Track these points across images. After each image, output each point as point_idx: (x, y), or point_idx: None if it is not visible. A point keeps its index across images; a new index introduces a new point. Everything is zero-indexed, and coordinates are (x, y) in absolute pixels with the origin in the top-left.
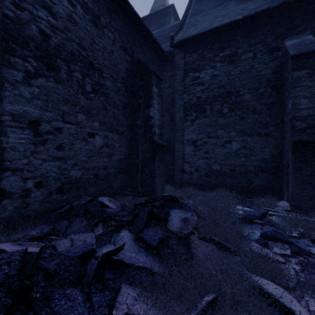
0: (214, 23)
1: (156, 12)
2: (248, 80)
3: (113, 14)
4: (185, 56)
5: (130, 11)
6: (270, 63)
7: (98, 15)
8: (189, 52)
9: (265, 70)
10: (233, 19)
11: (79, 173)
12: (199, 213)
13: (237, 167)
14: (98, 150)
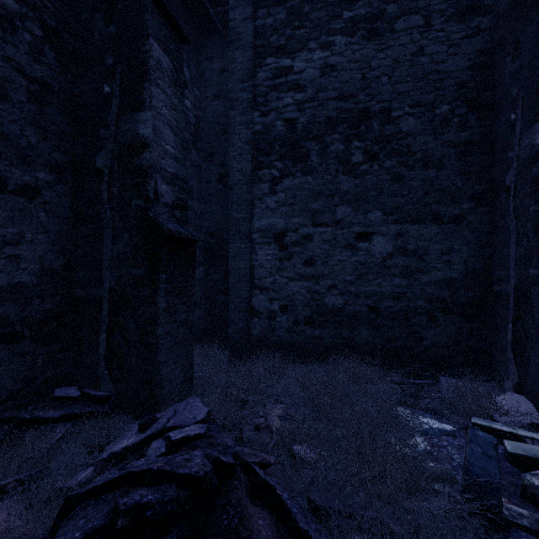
0: None
1: None
2: (411, 83)
3: None
4: (257, 13)
5: None
6: (465, 44)
7: None
8: (267, 3)
9: (452, 59)
10: None
11: None
12: (313, 501)
13: (385, 301)
14: None
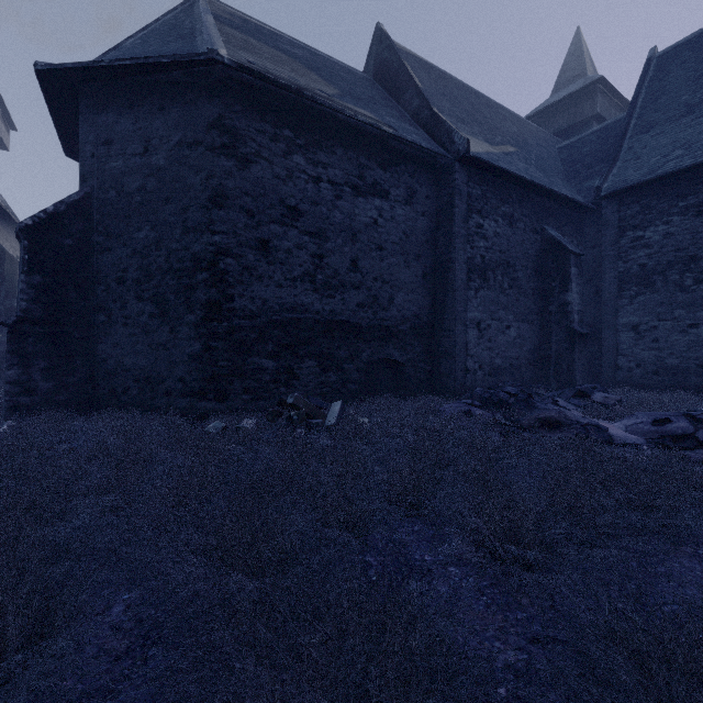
0: (669, 162)
1: (566, 97)
2: None
3: (524, 202)
4: (620, 209)
5: (542, 190)
6: None
7: (512, 214)
8: (627, 203)
9: None
10: (698, 160)
11: (500, 362)
12: None
13: None
14: (512, 341)
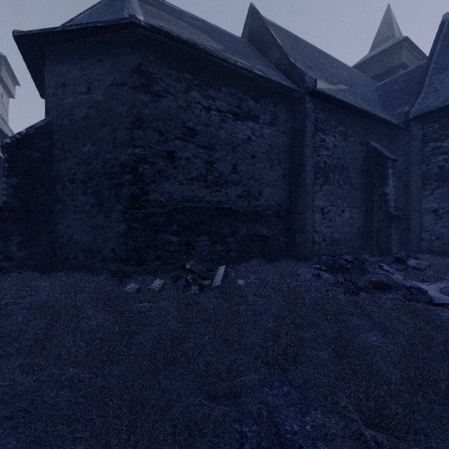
0: None
1: (380, 52)
2: None
3: (354, 123)
4: (423, 127)
5: (367, 115)
6: None
7: (346, 131)
8: (428, 123)
9: None
10: None
11: (337, 236)
12: None
13: None
14: (346, 221)
